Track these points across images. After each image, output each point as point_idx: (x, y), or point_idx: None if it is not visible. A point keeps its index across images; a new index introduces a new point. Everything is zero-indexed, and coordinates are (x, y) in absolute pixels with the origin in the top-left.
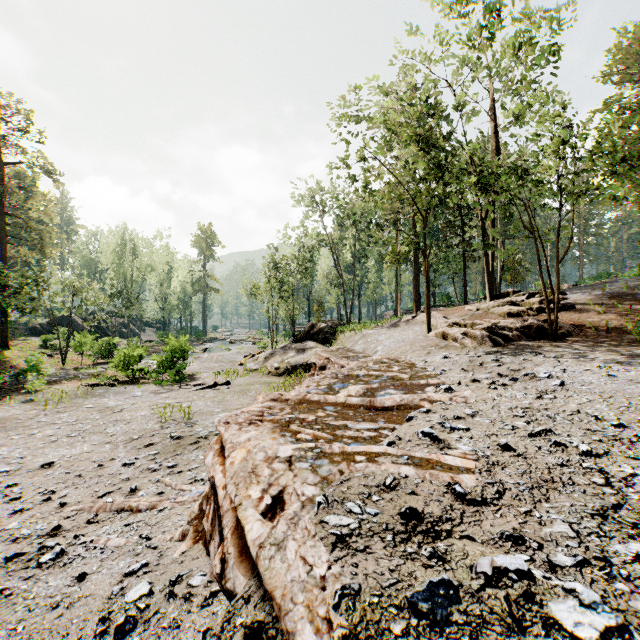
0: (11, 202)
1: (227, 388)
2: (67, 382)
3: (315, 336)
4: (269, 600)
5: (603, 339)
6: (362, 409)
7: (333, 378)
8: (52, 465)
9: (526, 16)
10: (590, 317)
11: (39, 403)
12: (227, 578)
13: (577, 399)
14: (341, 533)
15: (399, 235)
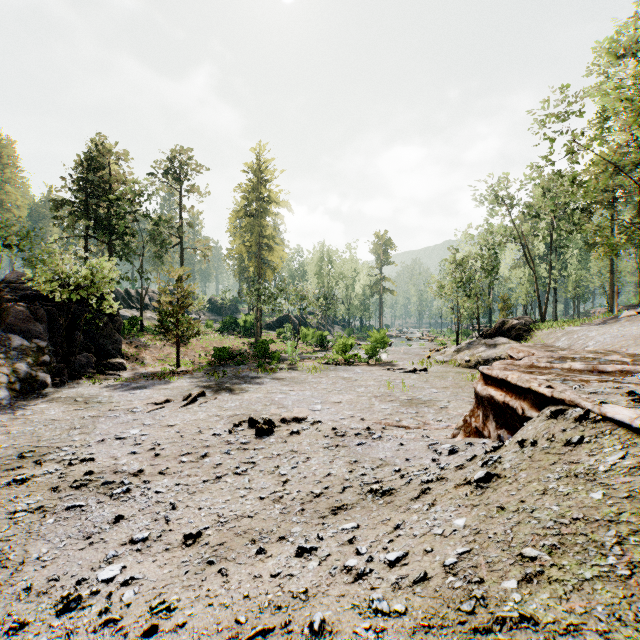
0: (262, 237)
1: (426, 373)
2: (307, 361)
3: (506, 333)
4: (561, 405)
5: None
6: (585, 372)
7: (549, 358)
8: (340, 402)
9: None
10: None
11: (302, 371)
12: (527, 413)
13: None
14: (591, 391)
15: (615, 215)
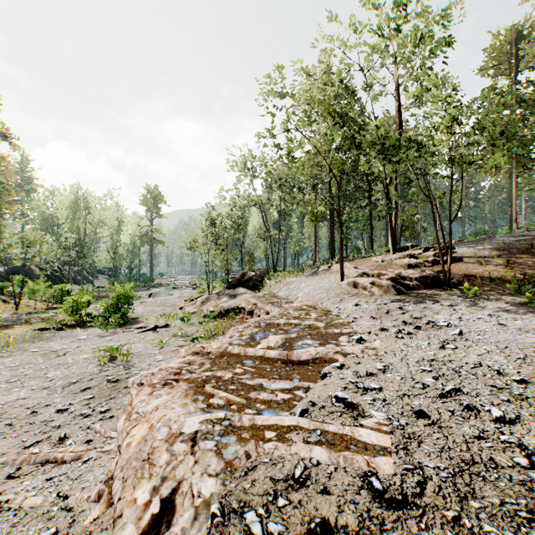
0: None
1: (166, 330)
2: (18, 326)
3: (245, 283)
4: None
5: (488, 288)
6: (279, 363)
7: (256, 327)
8: None
9: (423, 13)
10: (476, 268)
11: None
12: None
13: (476, 350)
14: None
15: (317, 197)
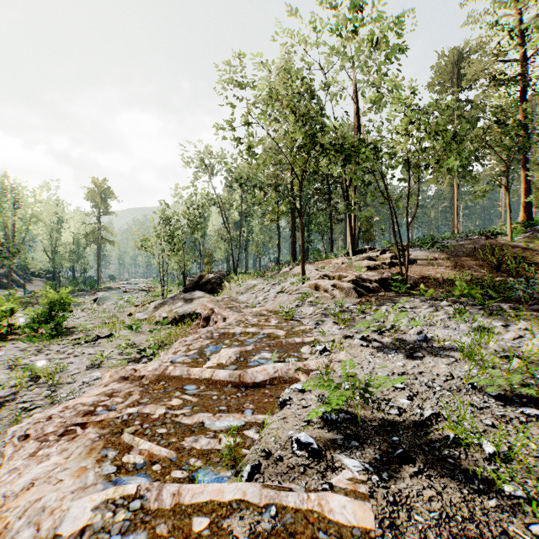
0: None
1: (109, 341)
2: None
3: (203, 286)
4: None
5: (441, 289)
6: (230, 387)
7: (207, 338)
8: None
9: (381, 18)
10: (429, 270)
11: None
12: None
13: (444, 358)
14: None
15: (279, 199)
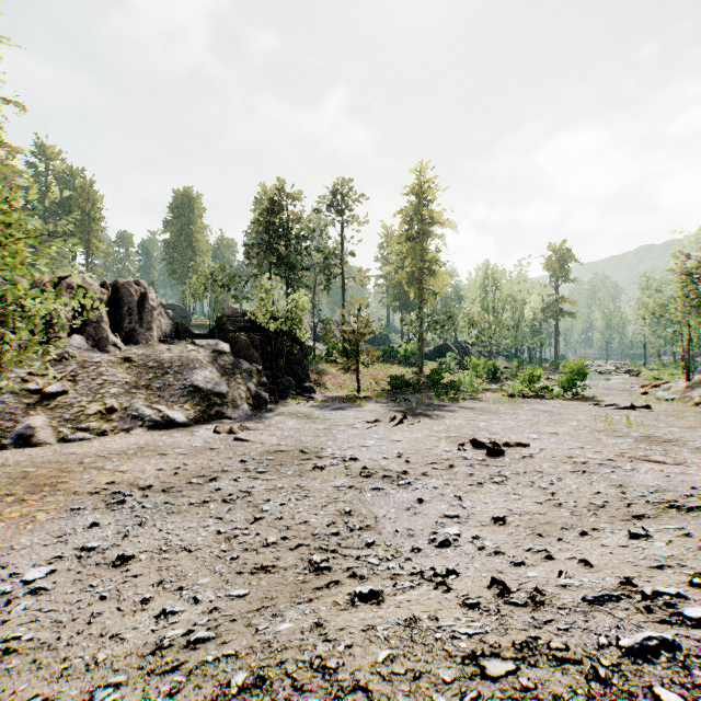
0: (423, 261)
1: (650, 411)
2: (486, 392)
3: None
4: None
5: None
6: None
7: None
8: (557, 433)
9: None
10: None
11: (487, 402)
12: None
13: None
14: None
15: None
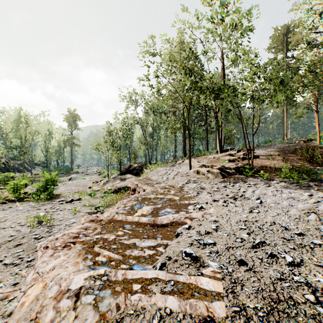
0: None
1: (79, 202)
2: None
3: (131, 171)
4: None
5: (273, 173)
6: (148, 226)
7: (135, 200)
8: None
9: (237, 11)
10: (266, 162)
11: None
12: None
13: (271, 213)
14: None
15: (176, 119)
